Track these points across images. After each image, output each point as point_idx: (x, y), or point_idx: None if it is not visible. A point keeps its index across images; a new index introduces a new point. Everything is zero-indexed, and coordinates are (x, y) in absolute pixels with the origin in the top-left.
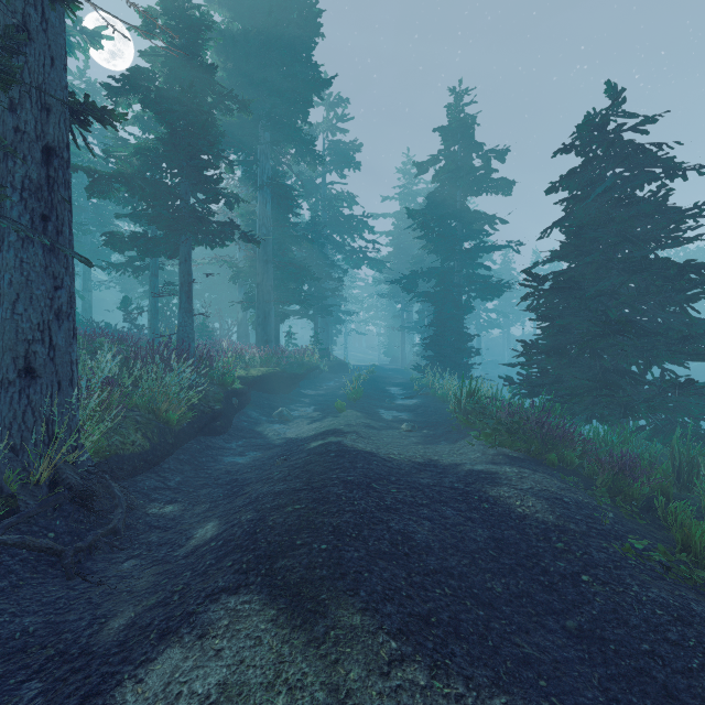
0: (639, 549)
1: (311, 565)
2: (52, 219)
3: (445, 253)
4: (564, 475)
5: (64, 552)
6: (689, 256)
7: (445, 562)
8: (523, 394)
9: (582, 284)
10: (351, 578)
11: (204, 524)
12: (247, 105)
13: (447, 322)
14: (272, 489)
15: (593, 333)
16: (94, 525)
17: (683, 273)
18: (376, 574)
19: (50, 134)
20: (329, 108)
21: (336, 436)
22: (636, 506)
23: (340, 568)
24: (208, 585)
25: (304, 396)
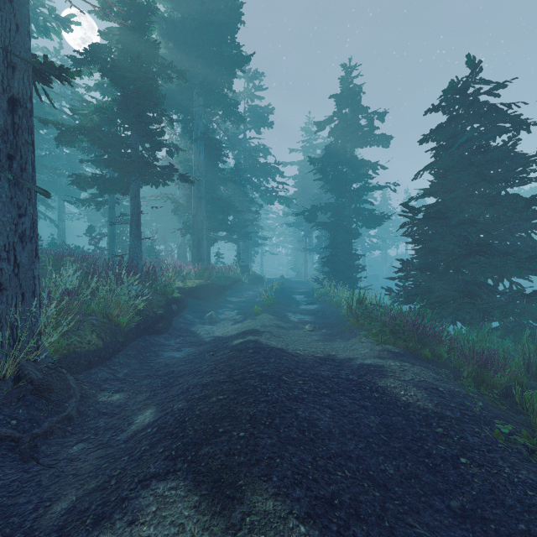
0: (505, 433)
1: (230, 452)
2: (16, 158)
3: (338, 192)
4: (436, 367)
5: (21, 439)
6: (523, 195)
7: (344, 446)
8: (401, 302)
9: (447, 215)
10: (265, 464)
11: (143, 411)
12: (184, 74)
13: (340, 245)
14: (201, 381)
15: (457, 253)
16: (51, 413)
17: (529, 206)
18: (286, 459)
19: (15, 88)
20: (249, 80)
21: (254, 335)
22: (496, 393)
23: (256, 455)
24: (141, 470)
25: (229, 302)
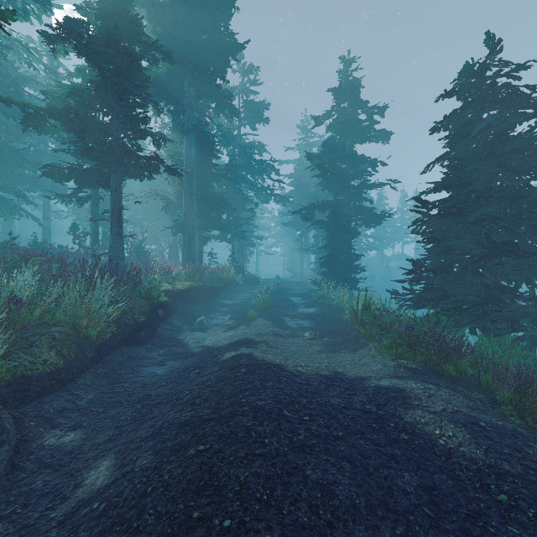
0: None
1: None
2: None
3: (337, 189)
4: (464, 388)
5: None
6: None
7: (377, 532)
8: (409, 306)
9: (464, 211)
10: None
11: (99, 463)
12: (171, 55)
13: (339, 244)
14: (178, 417)
15: (480, 253)
16: None
17: None
18: None
19: None
20: (244, 75)
21: (247, 347)
22: None
23: None
24: None
25: (222, 305)
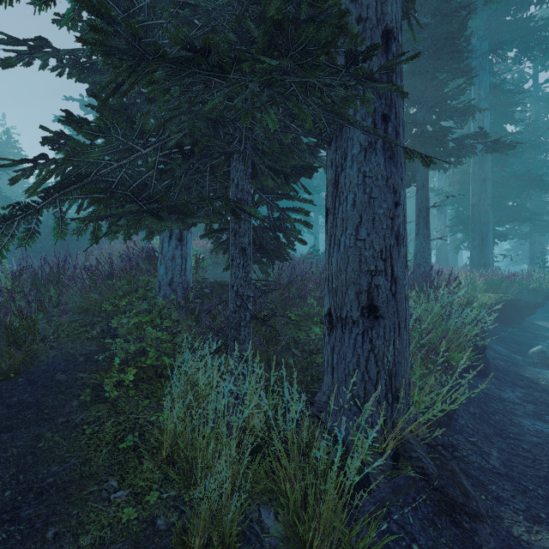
0: None
1: None
2: (390, 119)
3: None
4: None
5: None
6: None
7: None
8: None
9: None
10: None
11: None
12: None
13: None
14: None
15: None
16: (455, 542)
17: None
18: None
19: (387, 15)
20: None
21: None
22: None
23: None
24: None
25: (543, 329)
